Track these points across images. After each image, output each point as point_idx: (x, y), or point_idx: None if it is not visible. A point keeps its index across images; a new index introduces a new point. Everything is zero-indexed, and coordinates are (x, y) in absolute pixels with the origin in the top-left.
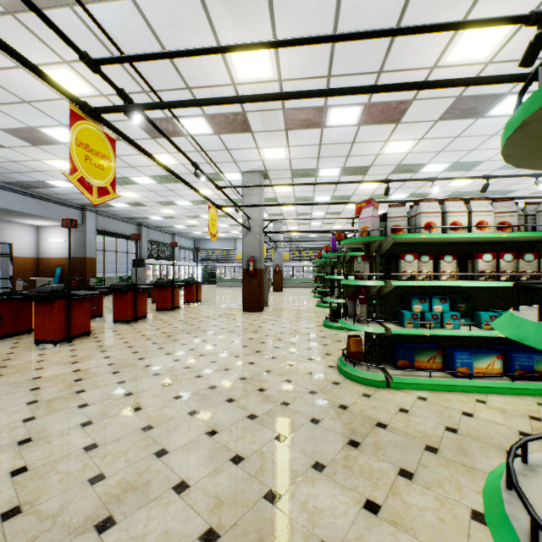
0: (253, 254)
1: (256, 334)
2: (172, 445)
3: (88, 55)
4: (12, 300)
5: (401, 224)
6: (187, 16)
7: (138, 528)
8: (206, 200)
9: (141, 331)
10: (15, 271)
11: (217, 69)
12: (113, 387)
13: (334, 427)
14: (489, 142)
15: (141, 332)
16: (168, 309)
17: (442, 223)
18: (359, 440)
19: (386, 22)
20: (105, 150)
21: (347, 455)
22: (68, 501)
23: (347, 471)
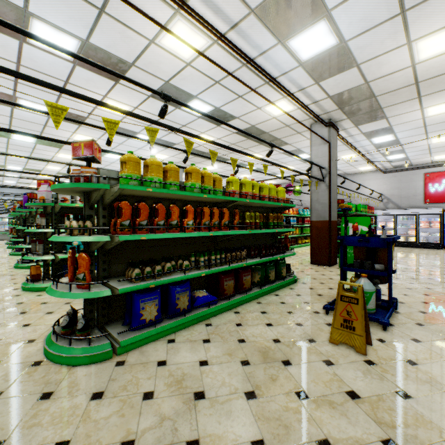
0: None
1: None
2: None
3: None
4: None
5: (68, 197)
6: None
7: None
8: None
9: None
10: None
11: None
12: None
13: (11, 311)
14: (139, 151)
15: None
16: None
17: None
18: (27, 311)
19: (59, 76)
20: None
21: (17, 317)
22: None
23: (16, 321)
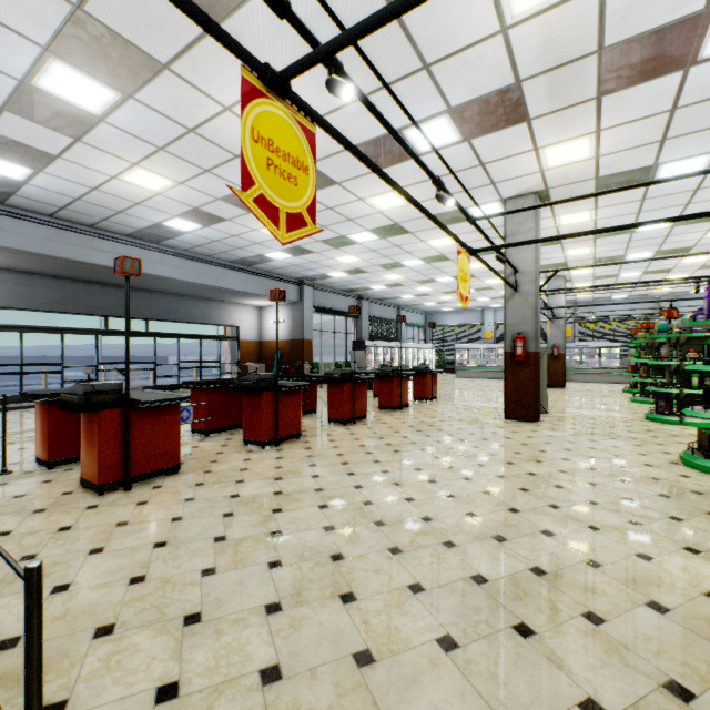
0: (522, 328)
1: (538, 465)
2: None
3: None
4: (226, 388)
5: None
6: None
7: None
8: (443, 254)
9: (359, 439)
10: (241, 355)
11: (475, 7)
12: (316, 535)
13: None
14: None
15: (359, 440)
16: (393, 408)
17: None
18: None
19: None
20: (298, 151)
21: None
22: None
23: None
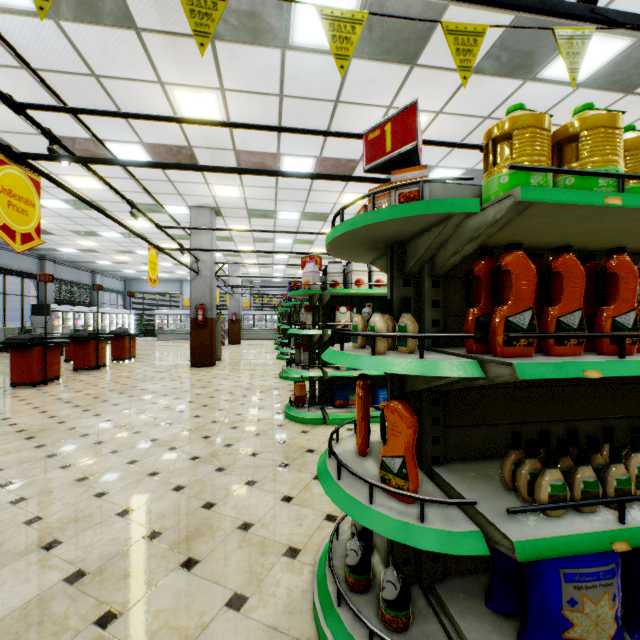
0: (203, 301)
1: (204, 389)
2: (112, 488)
3: (13, 99)
4: None
5: (338, 280)
6: (123, 49)
7: (86, 542)
8: (142, 233)
9: (56, 394)
10: None
11: (158, 102)
12: (30, 451)
13: (271, 456)
14: None
15: (56, 395)
16: (90, 368)
17: (370, 280)
18: (289, 463)
19: (327, 95)
20: (29, 194)
21: (277, 473)
22: (6, 539)
23: (274, 482)
